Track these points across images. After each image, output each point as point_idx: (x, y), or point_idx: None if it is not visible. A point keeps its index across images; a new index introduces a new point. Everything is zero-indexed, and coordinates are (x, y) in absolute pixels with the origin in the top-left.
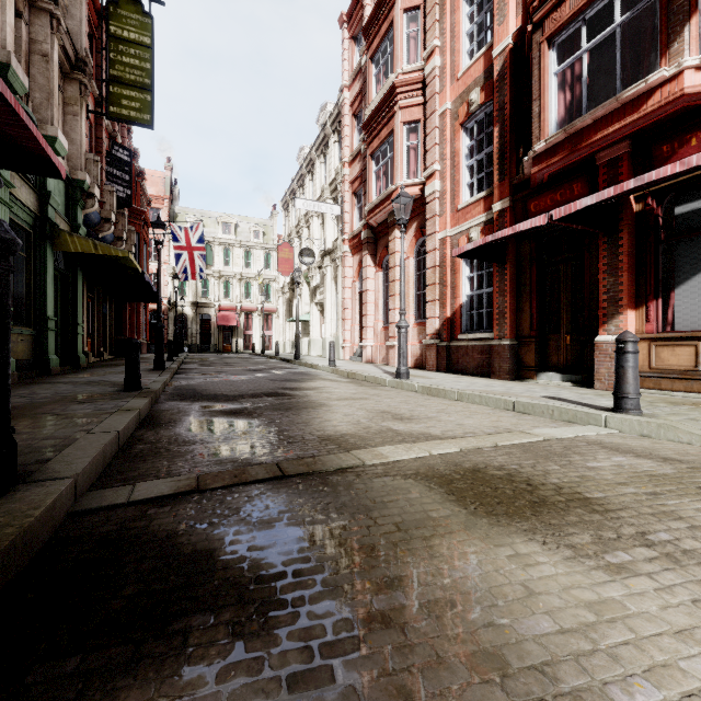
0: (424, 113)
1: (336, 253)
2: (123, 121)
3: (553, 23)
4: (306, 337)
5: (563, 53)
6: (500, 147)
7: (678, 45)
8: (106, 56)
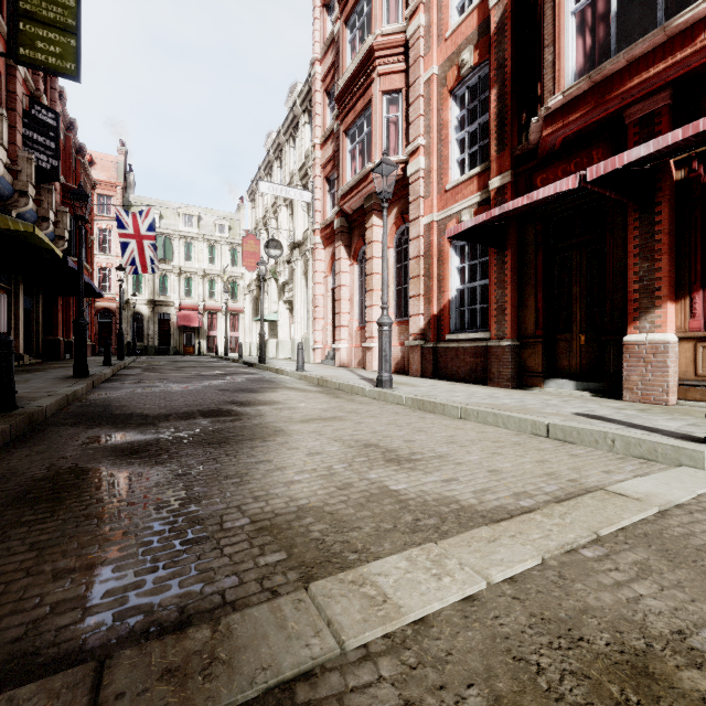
0: (406, 81)
1: (306, 245)
2: (37, 67)
3: None
4: (273, 339)
5: None
6: (498, 112)
7: None
8: None
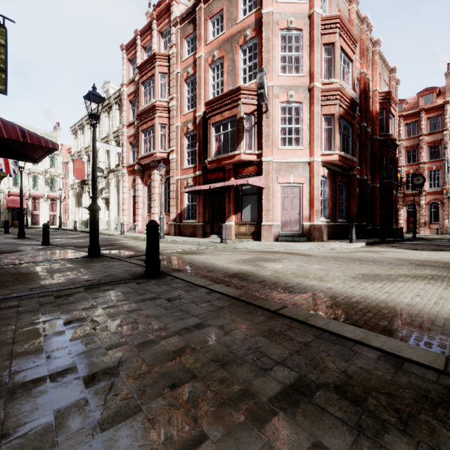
0: (169, 121)
1: (119, 173)
2: None
3: (213, 120)
4: None
5: (217, 129)
6: (198, 151)
7: (240, 146)
8: None
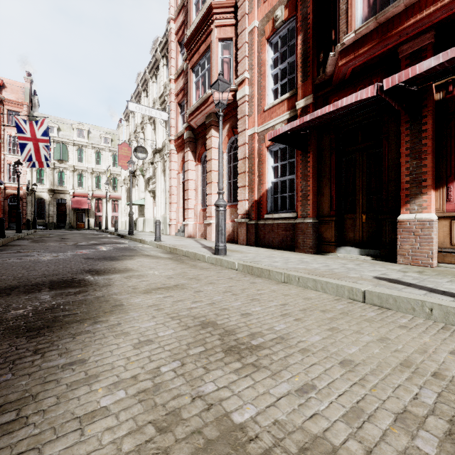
0: (235, 33)
1: (164, 150)
2: None
3: None
4: (141, 217)
5: None
6: (303, 52)
7: None
8: None
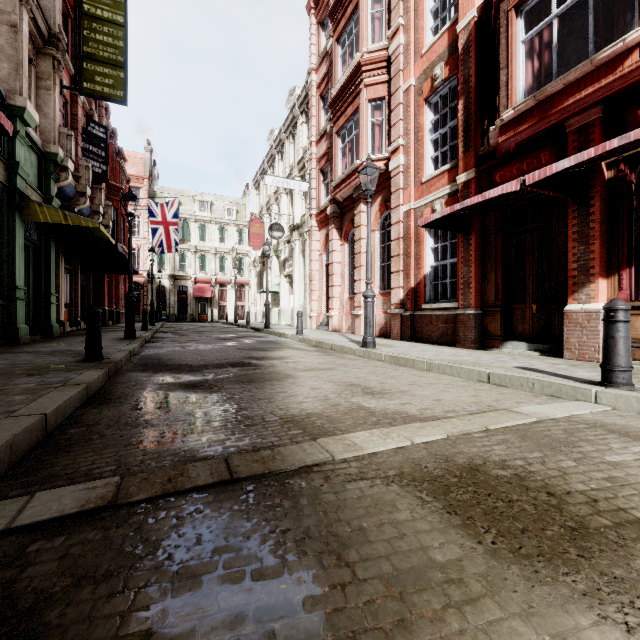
0: (388, 90)
1: (304, 227)
2: (96, 96)
3: None
4: (275, 308)
5: (531, 21)
6: (464, 119)
7: None
8: (80, 33)
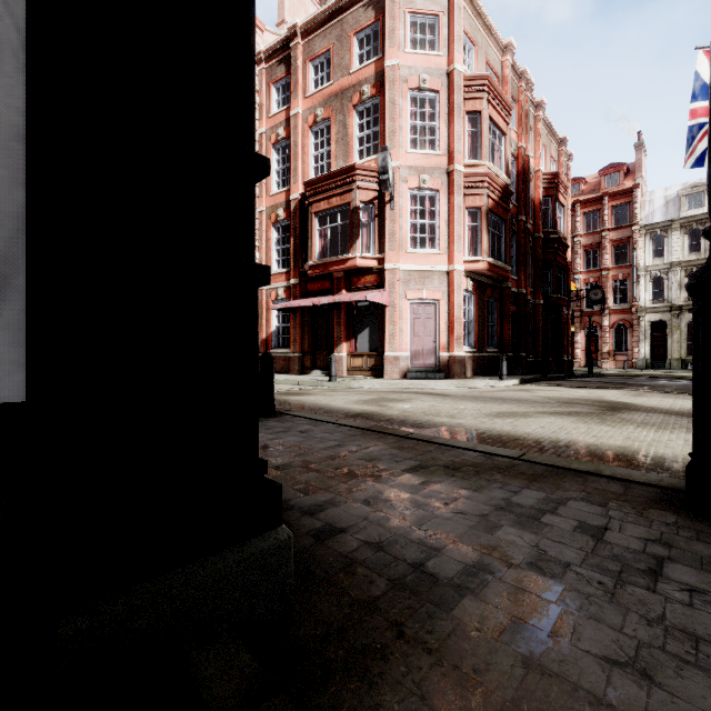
0: None
1: None
2: None
3: (317, 208)
4: None
5: (321, 220)
6: (294, 249)
7: (355, 247)
8: None
